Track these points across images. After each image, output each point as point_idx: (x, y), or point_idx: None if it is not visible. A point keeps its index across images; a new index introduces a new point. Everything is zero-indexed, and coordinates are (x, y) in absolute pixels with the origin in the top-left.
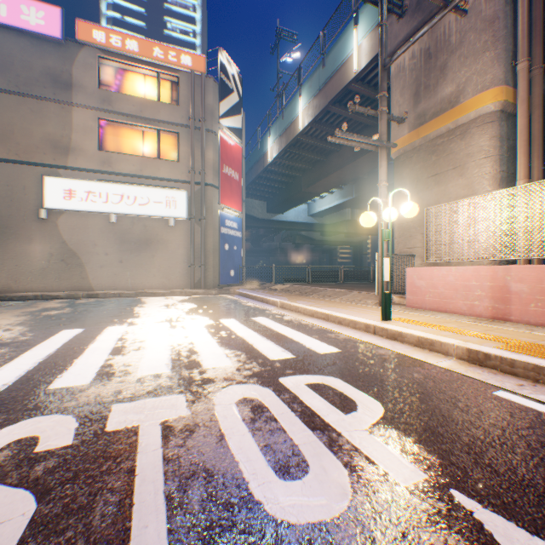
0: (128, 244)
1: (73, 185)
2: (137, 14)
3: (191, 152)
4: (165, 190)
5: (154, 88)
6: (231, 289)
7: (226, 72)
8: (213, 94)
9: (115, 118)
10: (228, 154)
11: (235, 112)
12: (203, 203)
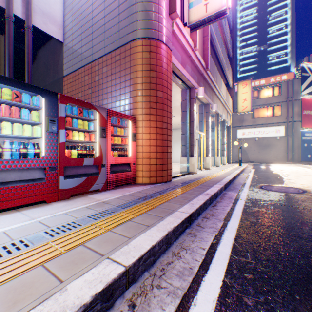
0: (260, 147)
1: (244, 131)
2: (252, 37)
3: (285, 111)
4: (274, 127)
5: (269, 91)
6: (305, 162)
7: (304, 71)
8: (296, 85)
9: (256, 107)
10: (305, 105)
11: (310, 84)
12: (292, 129)
